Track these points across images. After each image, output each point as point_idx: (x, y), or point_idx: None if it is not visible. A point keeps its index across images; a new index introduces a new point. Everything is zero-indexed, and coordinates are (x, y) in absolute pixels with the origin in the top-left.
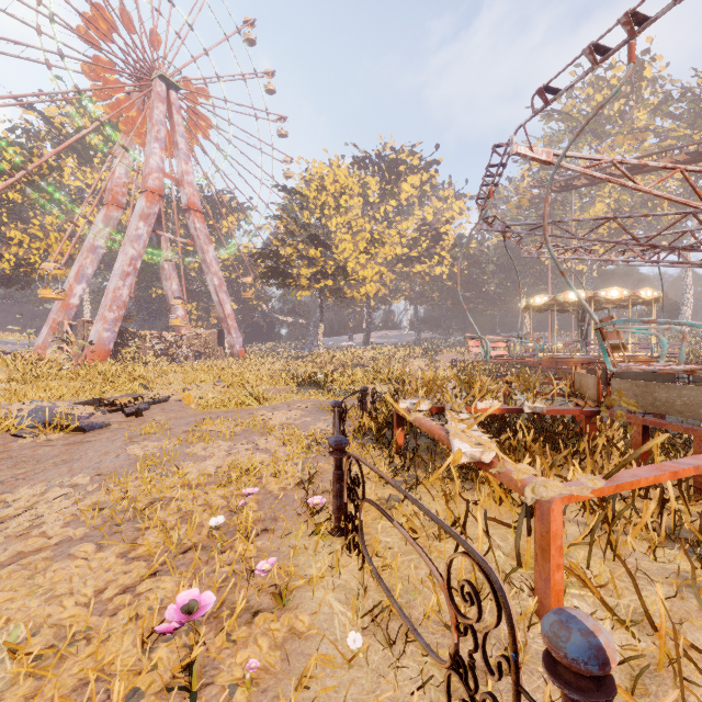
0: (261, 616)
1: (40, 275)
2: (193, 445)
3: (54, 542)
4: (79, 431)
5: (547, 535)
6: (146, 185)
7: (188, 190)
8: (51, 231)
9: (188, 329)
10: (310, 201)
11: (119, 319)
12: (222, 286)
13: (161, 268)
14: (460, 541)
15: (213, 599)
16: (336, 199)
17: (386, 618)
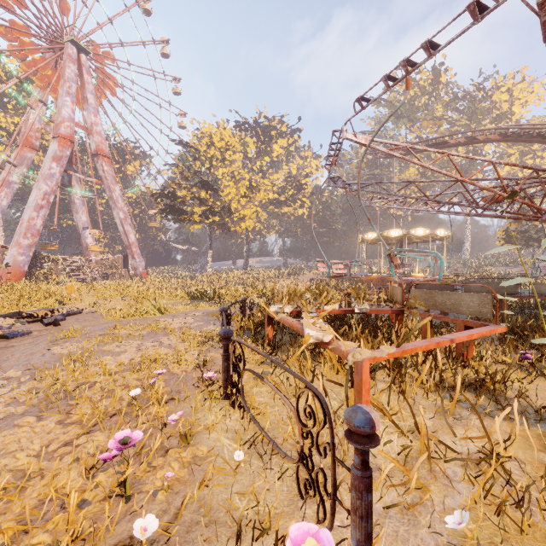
0: (173, 450)
1: None
2: (108, 345)
3: None
4: (2, 339)
5: (361, 383)
6: (58, 132)
7: (96, 138)
8: None
9: (96, 254)
10: (202, 154)
11: (33, 245)
12: (127, 219)
13: (72, 202)
14: (304, 381)
15: (141, 434)
16: (222, 153)
17: (259, 445)
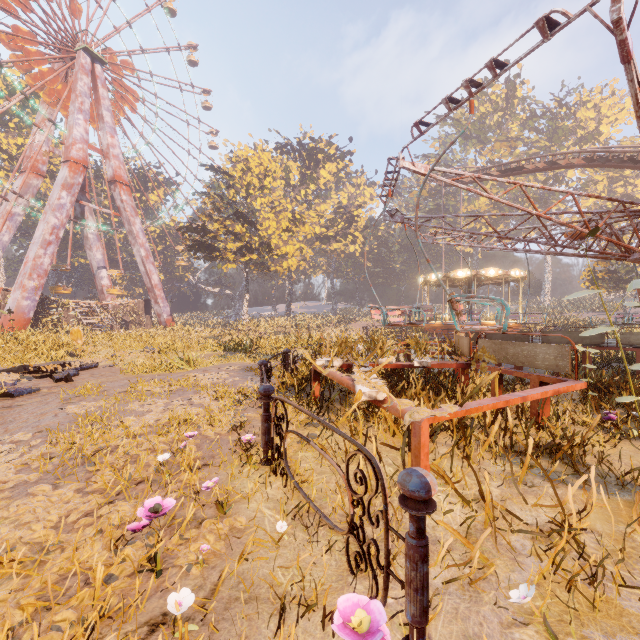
0: (207, 522)
1: None
2: (130, 404)
3: (10, 485)
4: (6, 397)
5: (419, 446)
6: (69, 155)
7: (113, 162)
8: None
9: (113, 298)
10: (236, 181)
11: (39, 288)
12: (149, 257)
13: (85, 237)
14: (354, 443)
15: (173, 502)
16: (260, 180)
17: (305, 516)
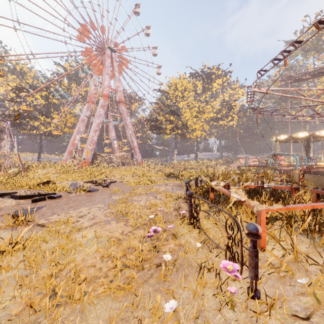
0: (170, 240)
1: (63, 132)
2: (133, 197)
3: (103, 220)
4: (89, 192)
5: (260, 221)
6: (103, 93)
7: (119, 94)
8: (67, 114)
9: (119, 153)
10: (171, 95)
11: (93, 149)
12: (133, 134)
13: (108, 127)
14: (228, 214)
15: (160, 229)
16: (182, 93)
17: (207, 244)
